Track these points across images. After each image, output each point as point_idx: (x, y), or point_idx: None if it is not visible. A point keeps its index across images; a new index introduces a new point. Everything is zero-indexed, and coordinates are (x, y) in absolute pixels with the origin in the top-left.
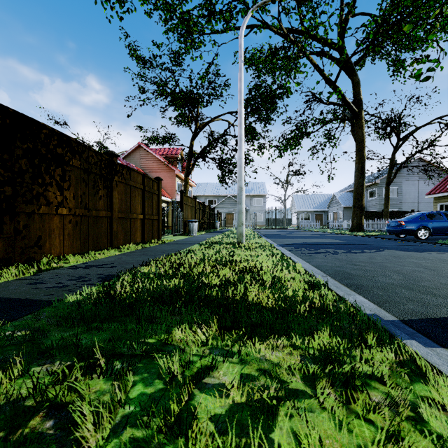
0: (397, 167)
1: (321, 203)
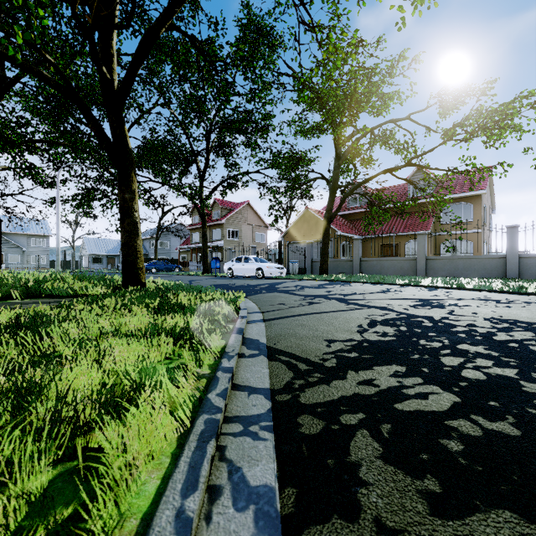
0: (161, 231)
1: (114, 248)
